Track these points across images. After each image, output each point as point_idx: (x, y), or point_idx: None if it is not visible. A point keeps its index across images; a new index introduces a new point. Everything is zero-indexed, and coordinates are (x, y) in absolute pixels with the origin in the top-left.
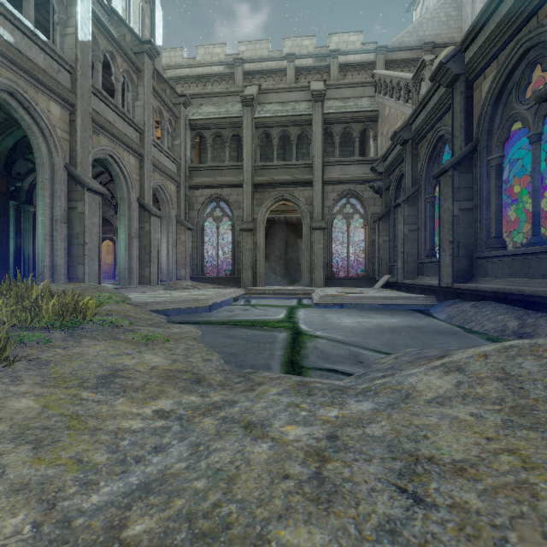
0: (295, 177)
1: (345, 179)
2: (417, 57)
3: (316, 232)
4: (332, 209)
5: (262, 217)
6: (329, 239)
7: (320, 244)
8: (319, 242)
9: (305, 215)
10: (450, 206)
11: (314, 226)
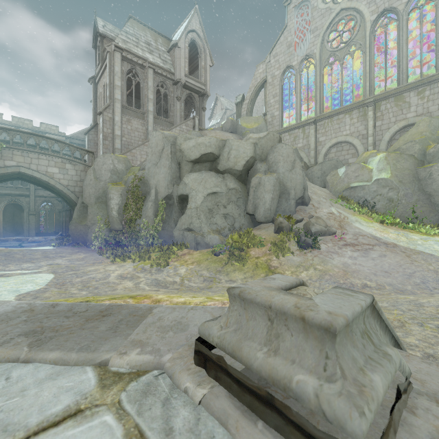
0: (20, 192)
1: (46, 196)
2: (84, 144)
3: (31, 216)
4: (39, 207)
5: (2, 208)
6: (38, 218)
7: (33, 220)
8: (33, 219)
9: (26, 208)
10: (66, 219)
11: (30, 214)
